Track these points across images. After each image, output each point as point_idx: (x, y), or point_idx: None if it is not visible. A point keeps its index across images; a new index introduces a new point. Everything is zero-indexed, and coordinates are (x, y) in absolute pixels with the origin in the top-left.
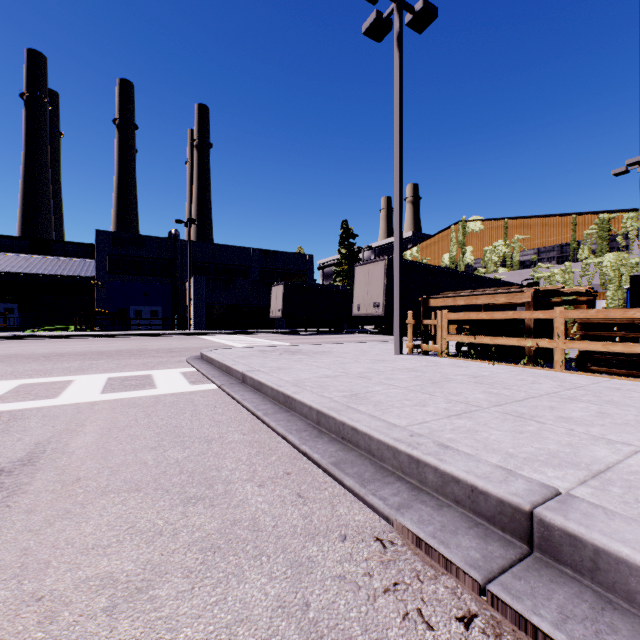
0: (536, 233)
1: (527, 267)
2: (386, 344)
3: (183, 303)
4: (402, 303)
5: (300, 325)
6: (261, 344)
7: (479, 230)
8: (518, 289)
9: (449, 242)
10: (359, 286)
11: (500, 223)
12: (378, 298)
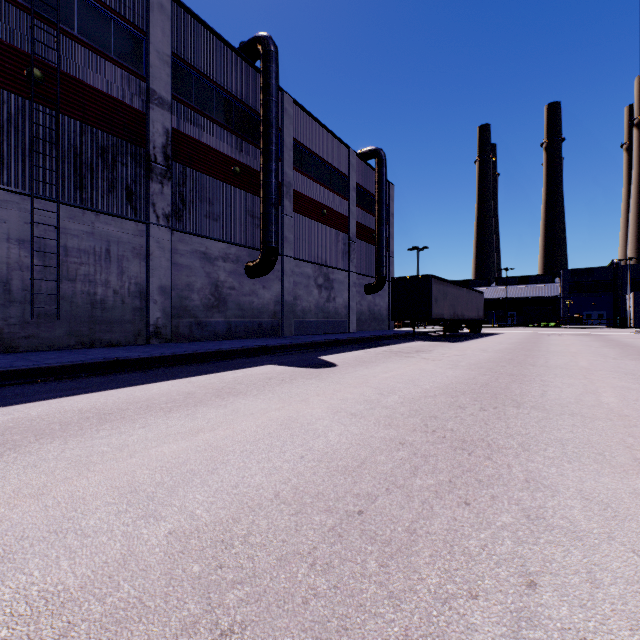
0: None
1: None
2: None
3: (622, 308)
4: None
5: None
6: None
7: None
8: None
9: None
10: None
11: None
12: None
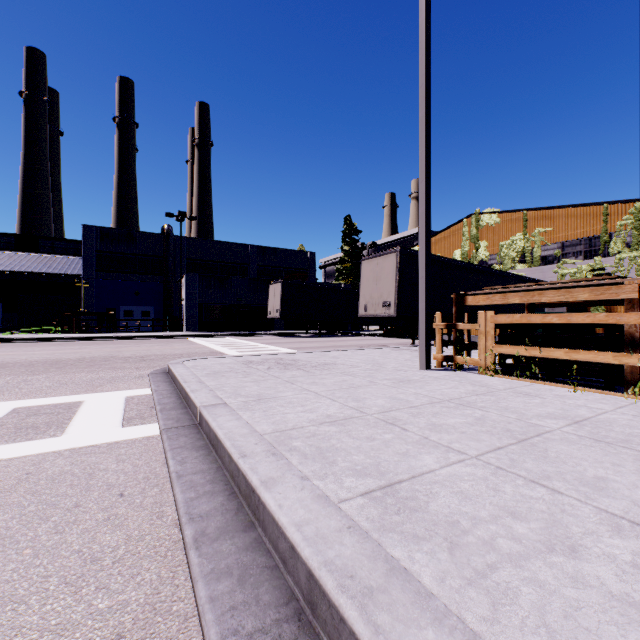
0: (560, 225)
1: (549, 263)
2: (401, 351)
3: (176, 303)
4: (429, 301)
5: (300, 326)
6: (253, 349)
7: (495, 223)
8: (612, 280)
9: (461, 237)
10: (366, 283)
11: (518, 215)
12: (389, 296)
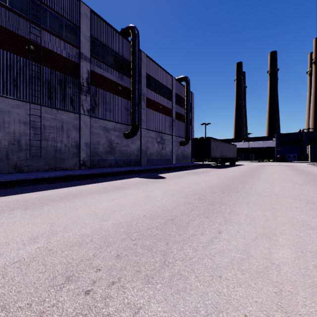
0: None
1: None
2: None
3: (305, 153)
4: None
5: None
6: None
7: None
8: None
9: None
10: None
11: None
12: None
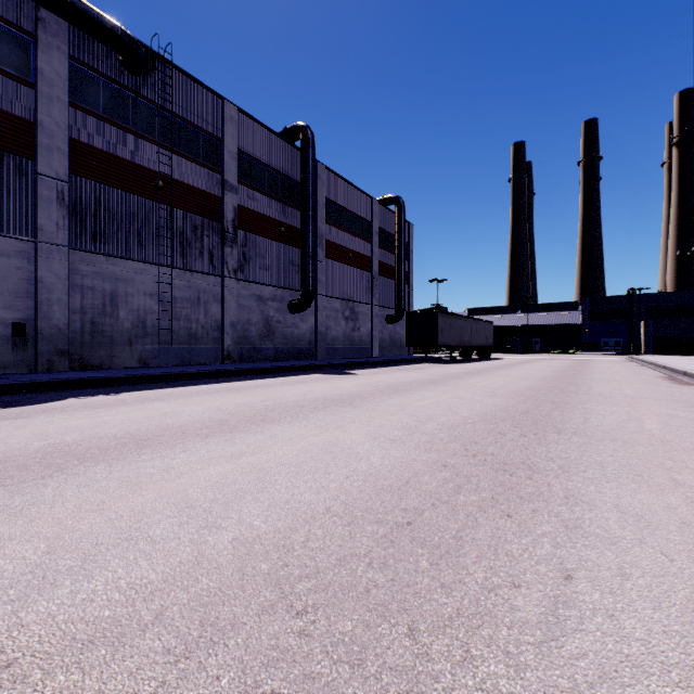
0: None
1: None
2: None
3: (638, 336)
4: None
5: None
6: None
7: None
8: None
9: None
10: None
11: None
12: None
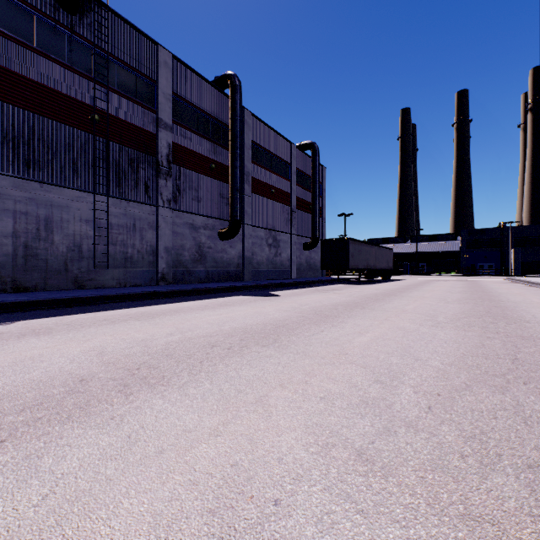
0: None
1: None
2: None
3: (507, 261)
4: None
5: None
6: None
7: None
8: None
9: None
10: None
11: None
12: None
